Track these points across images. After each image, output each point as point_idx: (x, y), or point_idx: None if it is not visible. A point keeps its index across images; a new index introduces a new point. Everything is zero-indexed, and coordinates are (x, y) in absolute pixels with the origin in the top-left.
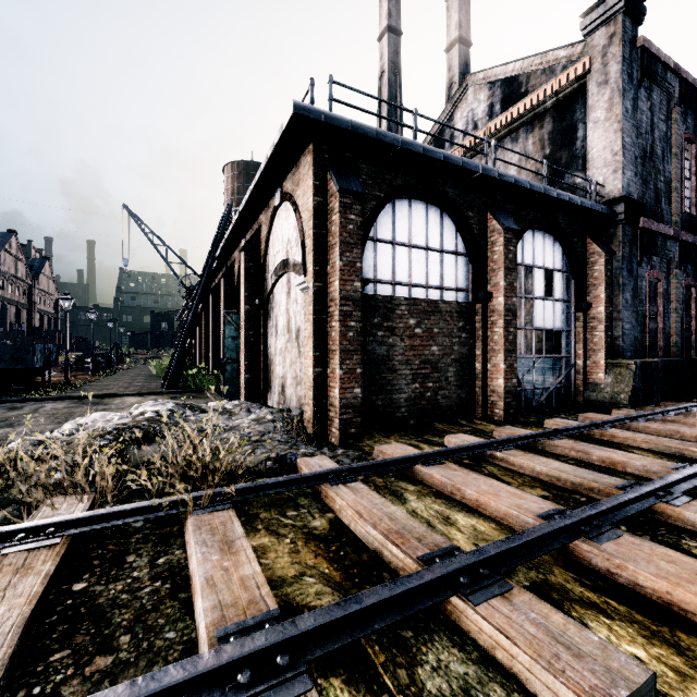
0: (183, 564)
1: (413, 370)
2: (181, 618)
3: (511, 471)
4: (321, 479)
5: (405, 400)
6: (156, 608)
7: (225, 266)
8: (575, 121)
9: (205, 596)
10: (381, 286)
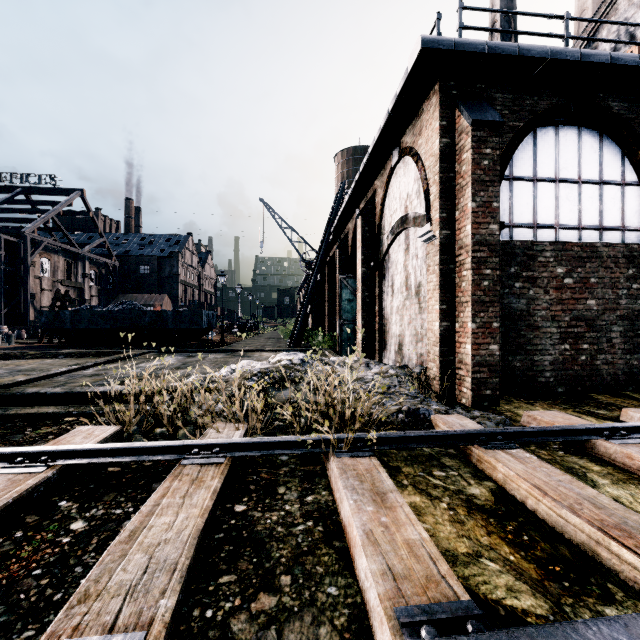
0: (331, 507)
1: (561, 328)
2: (340, 571)
3: None
4: (469, 440)
5: (550, 363)
6: (312, 551)
7: (339, 239)
8: None
9: (368, 554)
10: (518, 231)
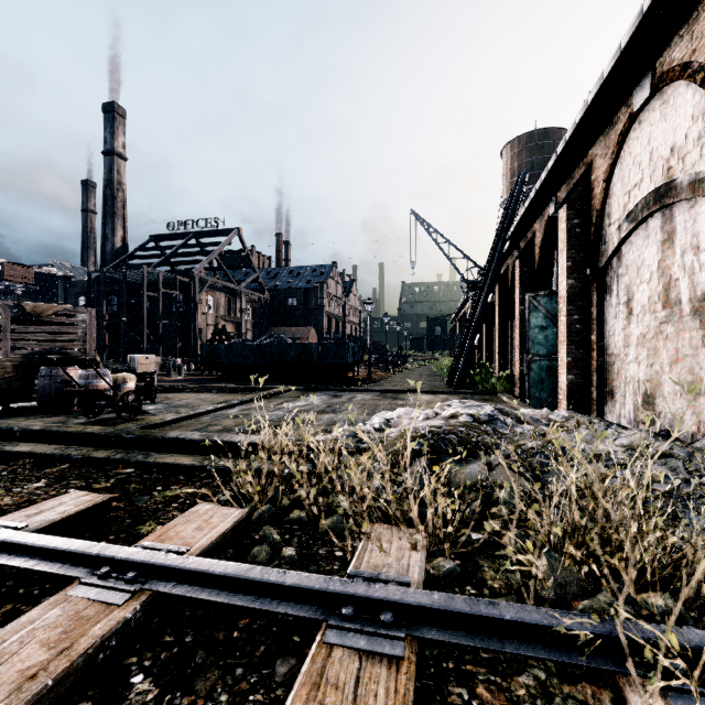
0: None
1: None
2: None
3: None
4: None
5: None
6: None
7: (517, 247)
8: None
9: None
10: None
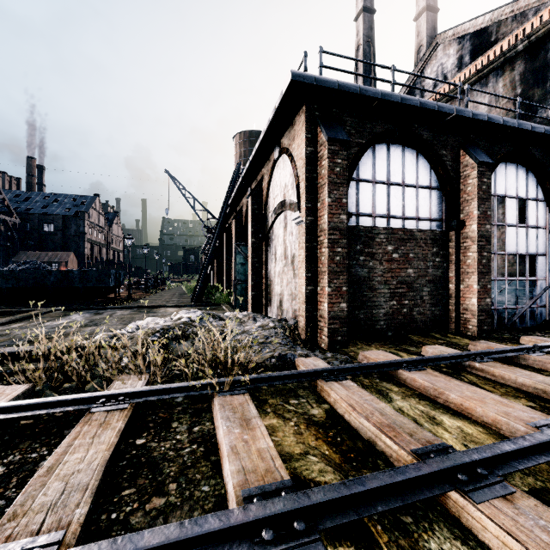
0: (212, 433)
1: (390, 290)
2: (212, 475)
3: (491, 380)
4: (317, 376)
5: (384, 314)
6: (194, 465)
7: (236, 210)
8: (549, 59)
9: (231, 461)
10: (363, 219)
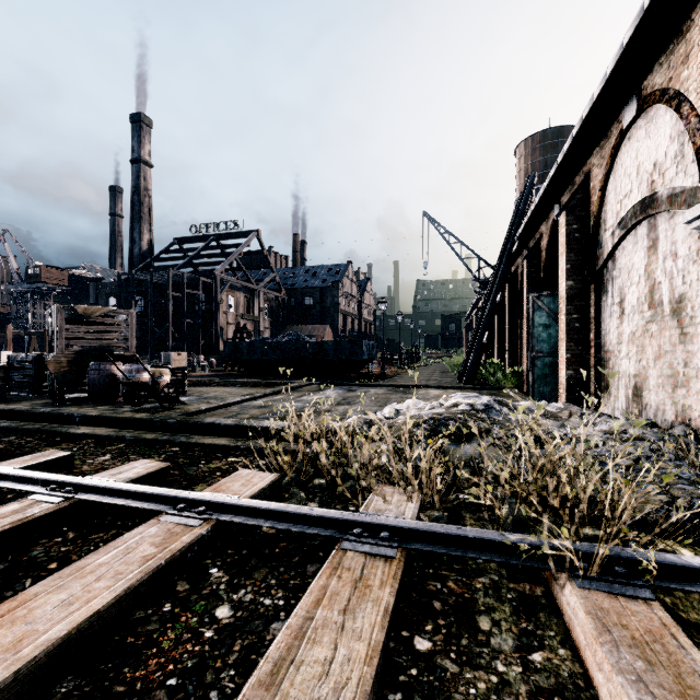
0: (586, 694)
1: None
2: None
3: None
4: None
5: None
6: None
7: (526, 248)
8: None
9: None
10: None
